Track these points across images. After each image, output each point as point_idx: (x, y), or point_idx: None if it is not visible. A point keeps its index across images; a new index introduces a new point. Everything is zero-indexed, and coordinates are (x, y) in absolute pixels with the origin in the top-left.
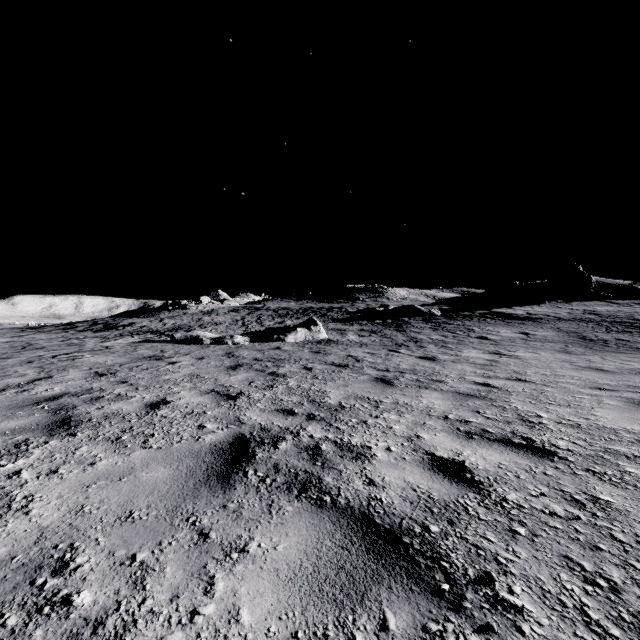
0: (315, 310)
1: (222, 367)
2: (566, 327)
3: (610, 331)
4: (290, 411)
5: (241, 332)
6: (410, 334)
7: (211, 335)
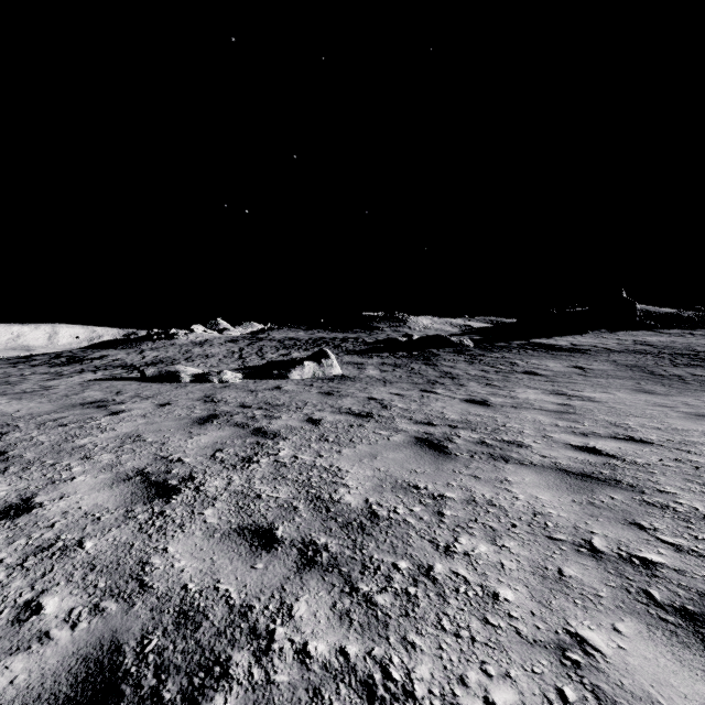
0: (327, 340)
1: (186, 420)
2: (623, 360)
3: (677, 364)
4: (267, 534)
5: (235, 366)
6: (442, 369)
7: (194, 371)
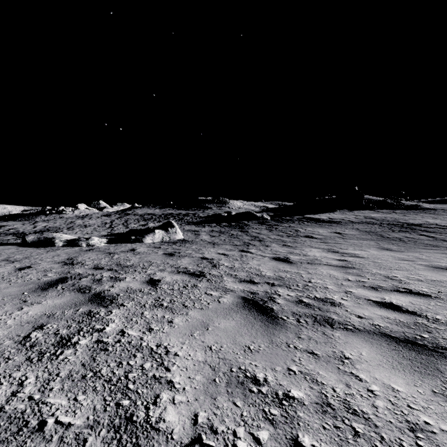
0: (174, 215)
1: (32, 285)
2: (362, 228)
3: (394, 231)
4: None
5: (105, 233)
6: (252, 234)
7: (68, 237)
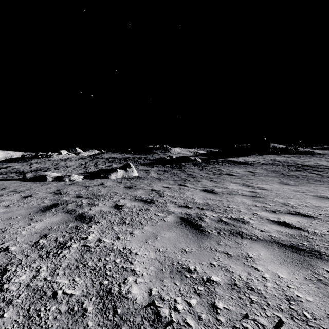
0: (131, 158)
1: (34, 208)
2: (268, 168)
3: (292, 170)
4: None
5: (81, 172)
6: (188, 172)
7: (55, 174)
